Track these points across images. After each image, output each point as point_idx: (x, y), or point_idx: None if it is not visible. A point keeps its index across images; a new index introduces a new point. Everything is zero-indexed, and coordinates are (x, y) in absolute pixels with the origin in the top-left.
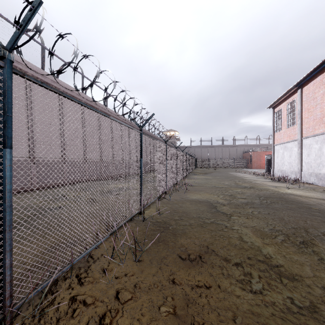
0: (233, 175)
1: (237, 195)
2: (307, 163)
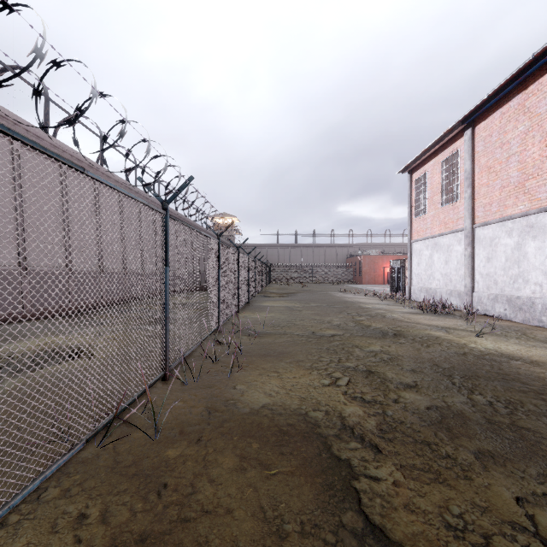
0: (339, 298)
1: (387, 373)
2: (487, 275)
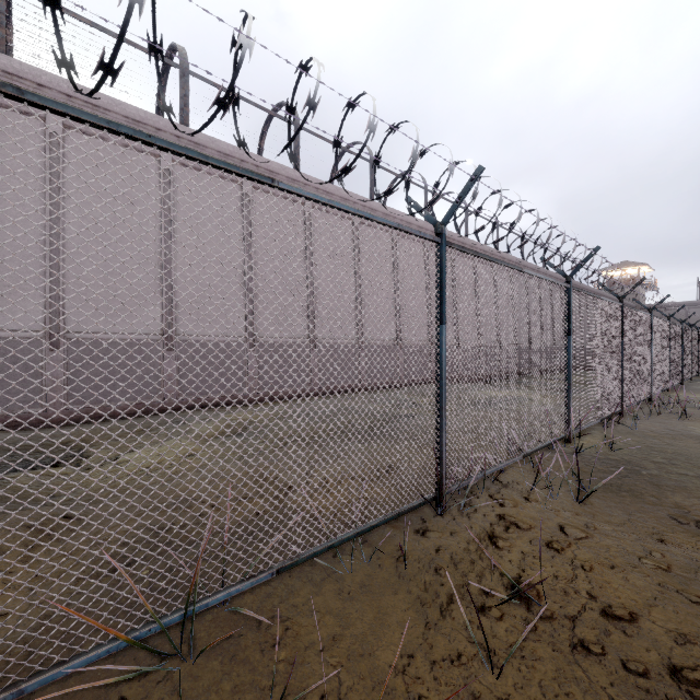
0: None
1: None
2: None
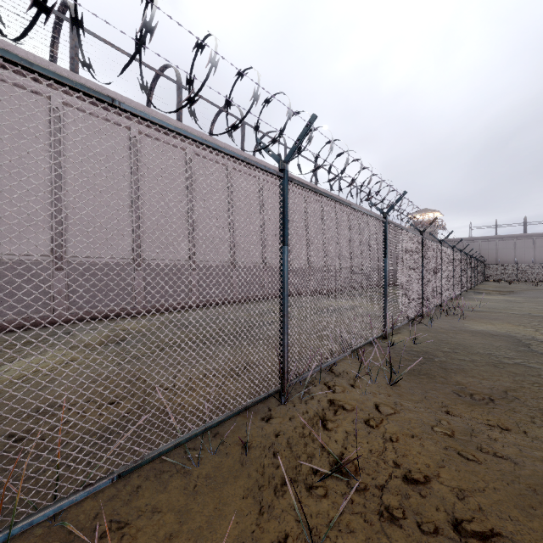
0: None
1: None
2: None
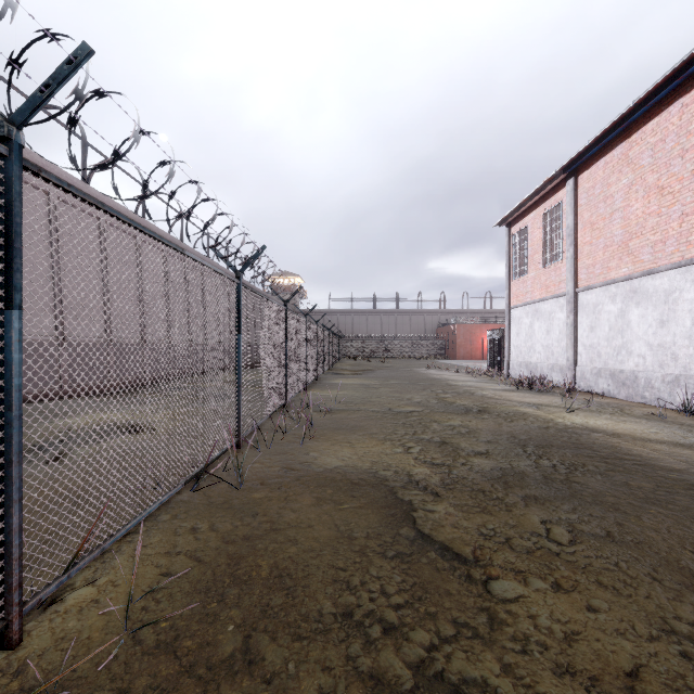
0: (425, 375)
1: (461, 443)
2: (591, 346)
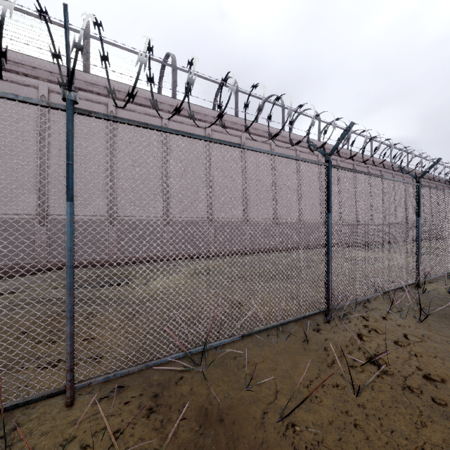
0: None
1: None
2: None
